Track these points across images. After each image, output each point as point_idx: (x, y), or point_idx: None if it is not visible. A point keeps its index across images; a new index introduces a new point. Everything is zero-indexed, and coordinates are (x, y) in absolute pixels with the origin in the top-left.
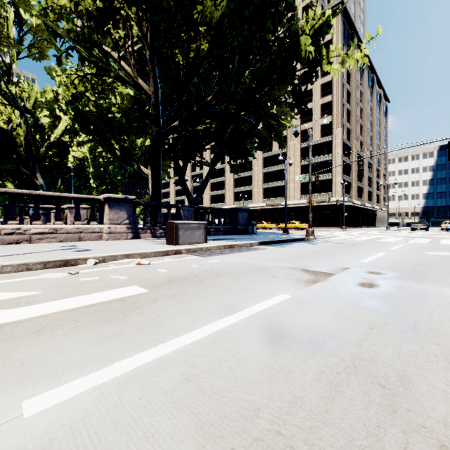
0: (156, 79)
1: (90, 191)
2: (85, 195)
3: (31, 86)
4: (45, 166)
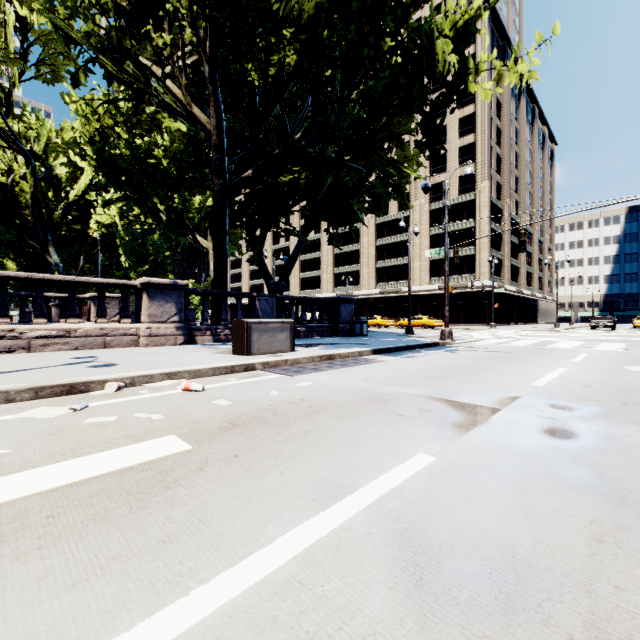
0: (219, 107)
1: (126, 273)
2: (119, 278)
3: (42, 122)
4: (61, 236)
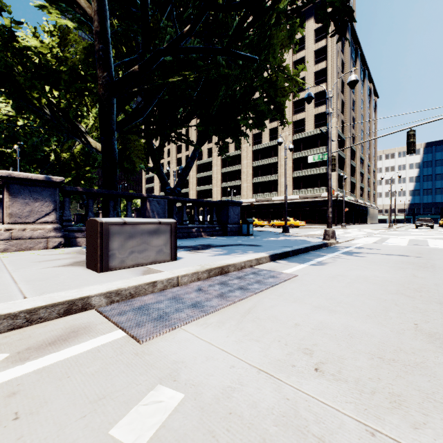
0: None
1: None
2: None
3: None
4: None
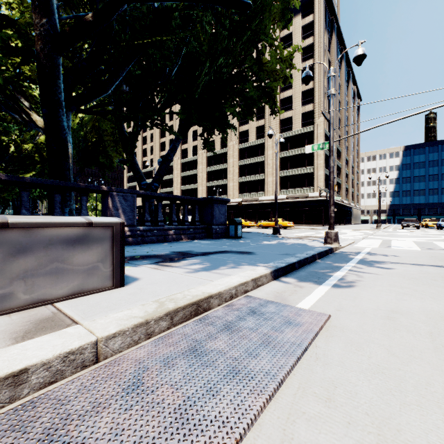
0: None
1: None
2: None
3: None
4: None
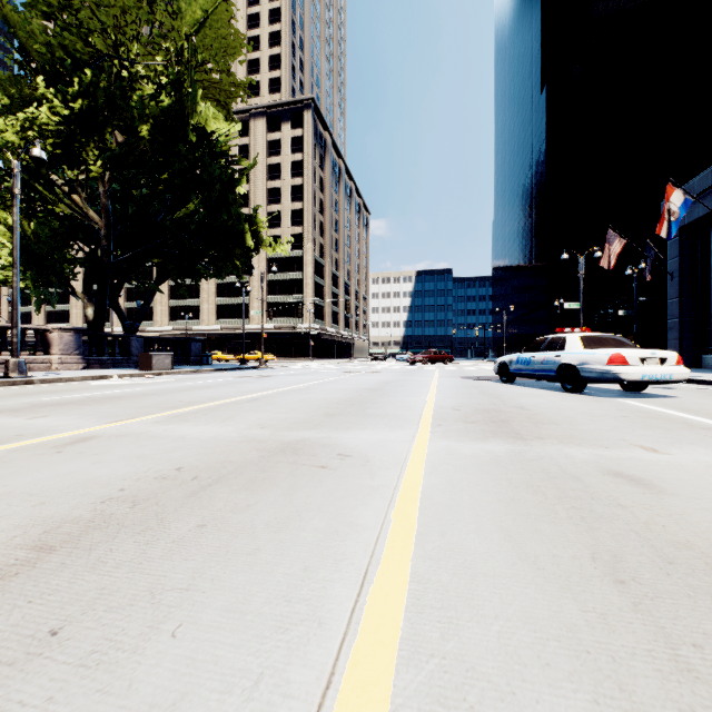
0: (110, 212)
1: None
2: None
3: None
4: None
